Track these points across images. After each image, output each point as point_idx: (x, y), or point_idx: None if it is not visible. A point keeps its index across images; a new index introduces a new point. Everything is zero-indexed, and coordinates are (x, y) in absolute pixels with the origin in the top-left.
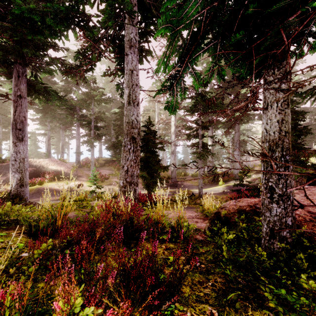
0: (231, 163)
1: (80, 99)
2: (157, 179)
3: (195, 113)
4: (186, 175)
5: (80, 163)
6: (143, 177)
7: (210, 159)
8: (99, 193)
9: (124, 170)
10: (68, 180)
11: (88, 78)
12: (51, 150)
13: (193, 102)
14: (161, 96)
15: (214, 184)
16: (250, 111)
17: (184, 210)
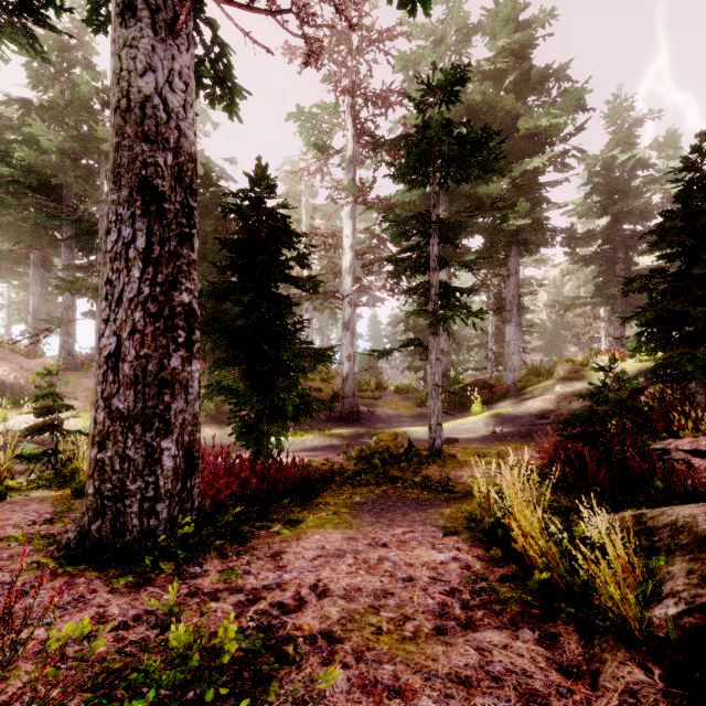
0: (492, 357)
1: (55, 152)
2: (288, 399)
3: (419, 186)
4: (383, 389)
5: (74, 357)
6: (232, 390)
7: (444, 347)
8: (77, 456)
9: (103, 352)
10: (15, 408)
11: (81, 82)
12: (10, 326)
13: (417, 143)
14: (317, 193)
15: (455, 411)
16: (548, 218)
17: (396, 520)
